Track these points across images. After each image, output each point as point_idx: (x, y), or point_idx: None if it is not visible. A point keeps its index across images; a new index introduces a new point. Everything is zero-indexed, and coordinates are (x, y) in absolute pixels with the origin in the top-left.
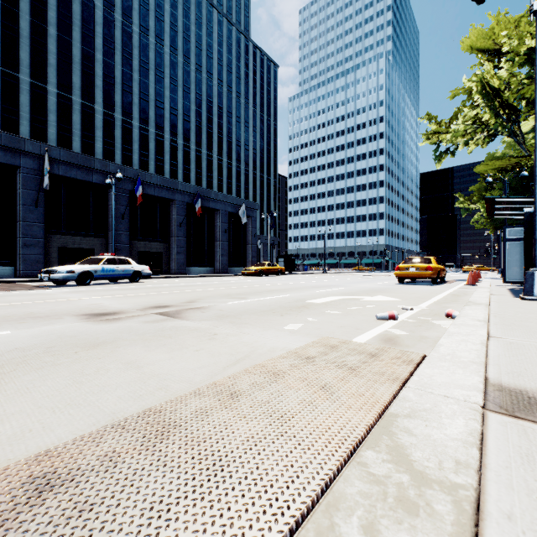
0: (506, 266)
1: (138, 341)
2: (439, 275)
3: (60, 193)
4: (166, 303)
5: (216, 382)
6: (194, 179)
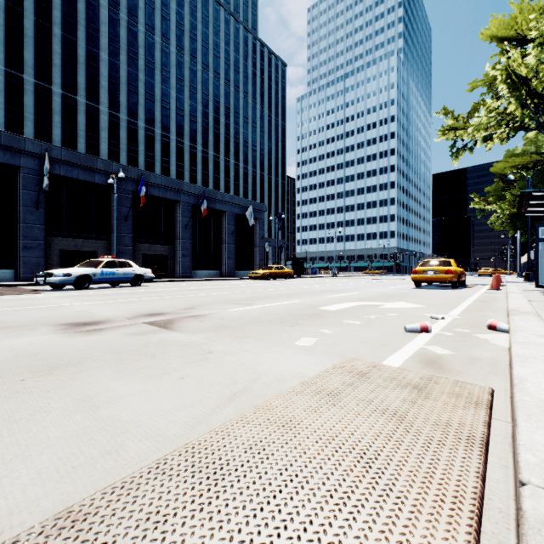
0: (539, 269)
1: (110, 362)
2: (459, 279)
3: (62, 194)
4: (162, 310)
5: (195, 442)
6: (200, 180)
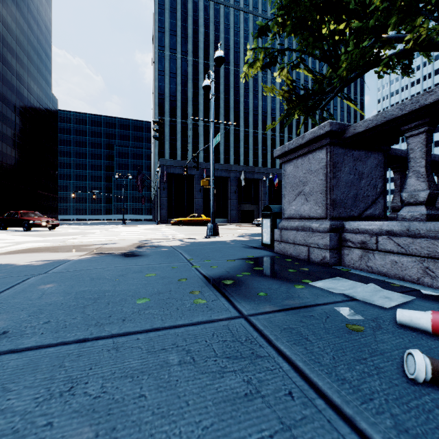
0: None
1: None
2: None
3: (241, 185)
4: None
5: None
6: None
